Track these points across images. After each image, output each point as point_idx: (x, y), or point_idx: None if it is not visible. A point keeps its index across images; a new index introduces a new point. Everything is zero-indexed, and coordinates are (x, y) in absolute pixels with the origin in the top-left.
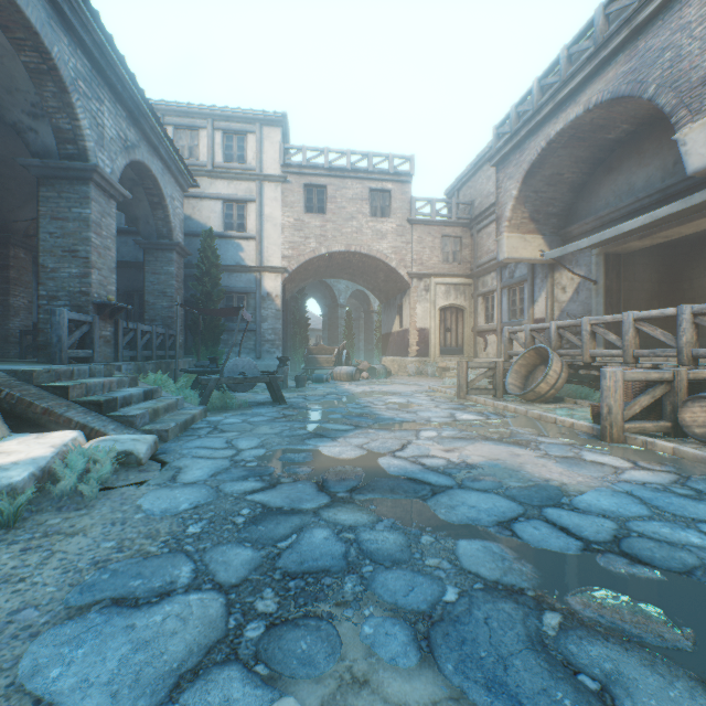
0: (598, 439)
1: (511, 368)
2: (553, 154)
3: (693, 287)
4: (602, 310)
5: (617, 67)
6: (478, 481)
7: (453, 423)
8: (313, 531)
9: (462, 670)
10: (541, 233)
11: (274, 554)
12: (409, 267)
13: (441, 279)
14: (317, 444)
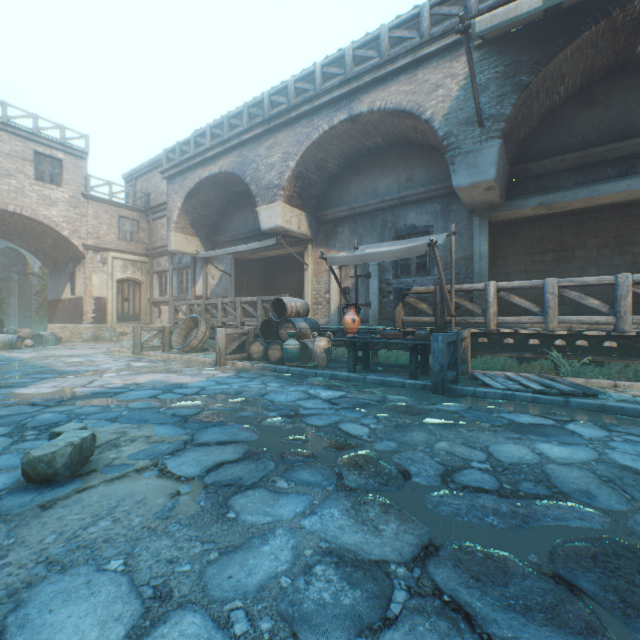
0: (216, 366)
1: (176, 331)
2: (205, 189)
3: (279, 283)
4: (234, 293)
5: (235, 157)
6: (143, 387)
7: (130, 368)
8: (43, 415)
9: (130, 421)
10: (199, 236)
11: (22, 425)
12: (85, 239)
13: (120, 255)
14: (11, 390)
